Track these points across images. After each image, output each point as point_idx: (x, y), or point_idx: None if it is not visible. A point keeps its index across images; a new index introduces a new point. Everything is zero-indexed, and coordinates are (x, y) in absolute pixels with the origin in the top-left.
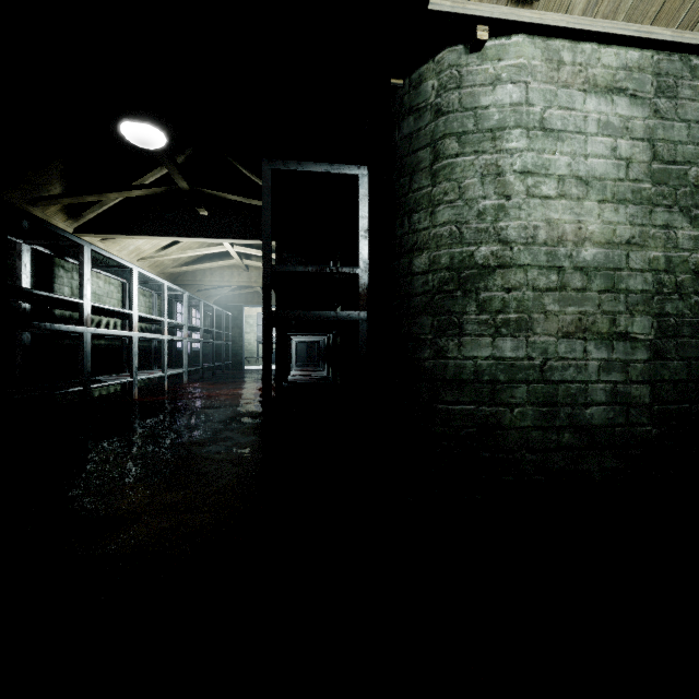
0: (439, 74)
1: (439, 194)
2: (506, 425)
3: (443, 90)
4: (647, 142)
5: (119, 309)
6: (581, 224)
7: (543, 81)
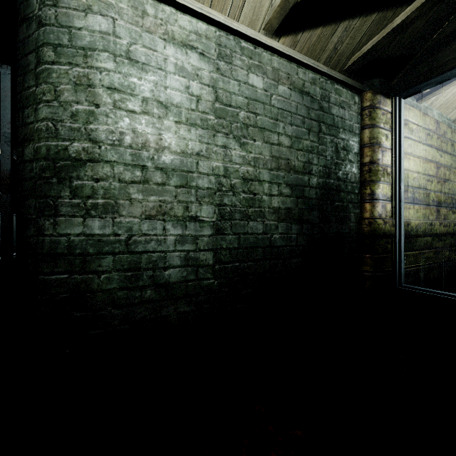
0: None
1: (40, 94)
2: (94, 289)
3: (43, 4)
4: (212, 88)
5: None
6: (162, 136)
7: (129, 22)
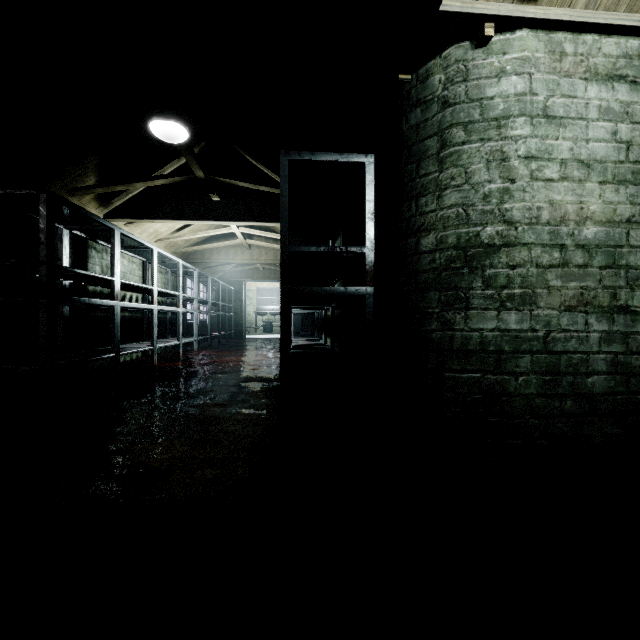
0: (446, 69)
1: (446, 179)
2: (511, 392)
3: (450, 83)
4: None
5: (143, 285)
6: (583, 204)
7: (546, 71)
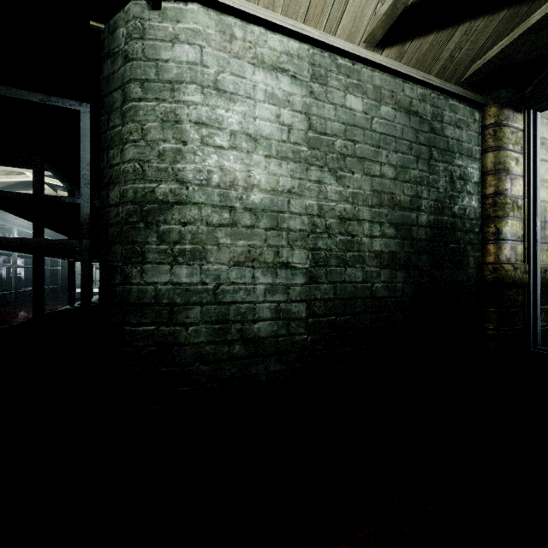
0: (127, 23)
1: (127, 134)
2: (182, 342)
3: (130, 38)
4: (304, 115)
5: None
6: (251, 173)
7: (217, 48)
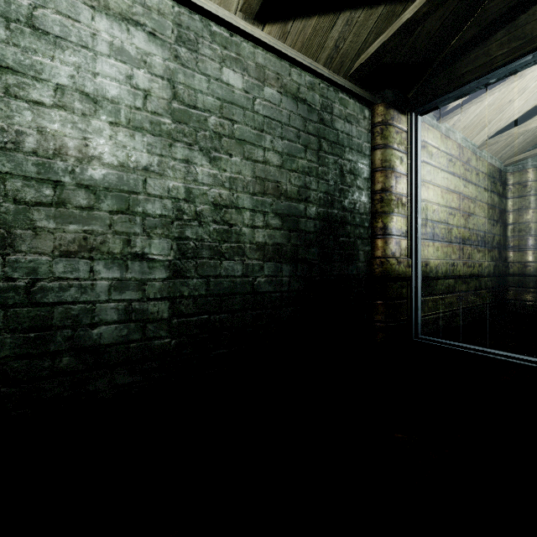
0: None
1: None
2: None
3: None
4: (167, 81)
5: None
6: (88, 141)
7: None
